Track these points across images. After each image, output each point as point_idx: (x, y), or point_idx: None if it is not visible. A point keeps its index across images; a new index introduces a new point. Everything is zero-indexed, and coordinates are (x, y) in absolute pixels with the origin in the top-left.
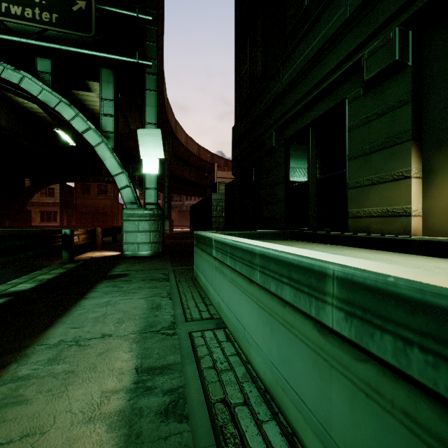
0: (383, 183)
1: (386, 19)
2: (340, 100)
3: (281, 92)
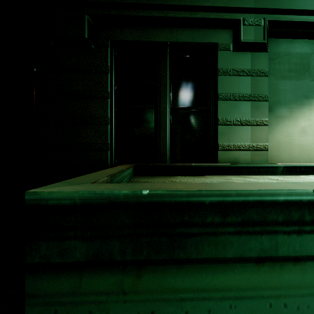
0: (250, 125)
1: (259, 8)
2: (210, 42)
3: None
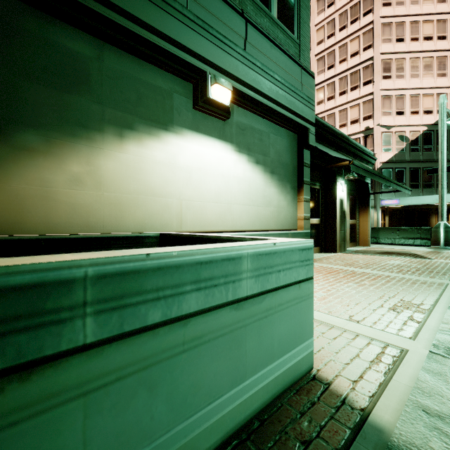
0: None
1: None
2: None
3: None
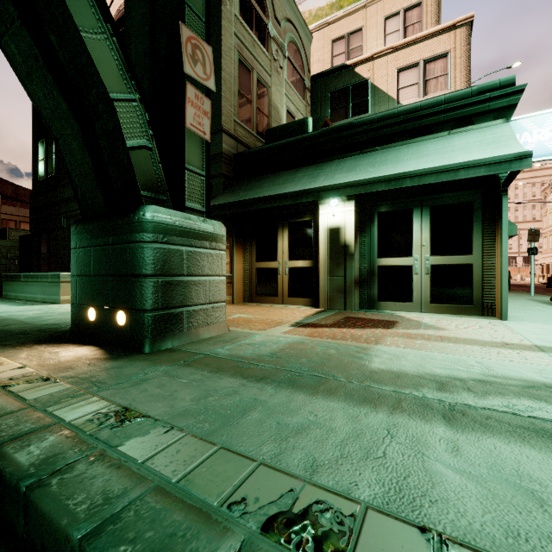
0: None
1: None
2: None
3: (67, 199)
